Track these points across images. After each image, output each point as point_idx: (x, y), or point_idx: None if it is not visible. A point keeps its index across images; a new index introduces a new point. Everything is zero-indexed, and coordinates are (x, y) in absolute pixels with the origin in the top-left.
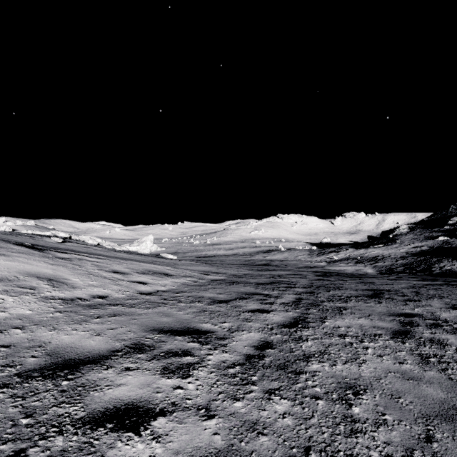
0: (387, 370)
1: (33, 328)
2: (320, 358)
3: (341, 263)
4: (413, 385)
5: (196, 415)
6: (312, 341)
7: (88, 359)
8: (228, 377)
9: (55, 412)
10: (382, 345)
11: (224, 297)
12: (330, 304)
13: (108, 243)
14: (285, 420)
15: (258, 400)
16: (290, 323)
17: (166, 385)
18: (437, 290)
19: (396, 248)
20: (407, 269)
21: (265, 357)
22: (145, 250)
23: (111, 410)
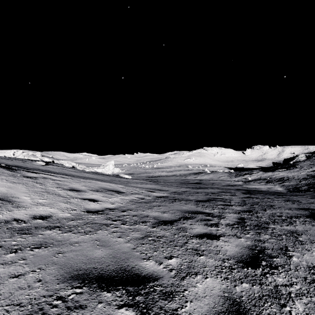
0: None
1: None
2: None
3: (254, 182)
4: None
5: None
6: (300, 301)
7: None
8: None
9: None
10: None
11: (168, 216)
12: (277, 227)
13: (81, 166)
14: None
15: None
16: (249, 257)
17: None
18: None
19: (297, 171)
20: (311, 188)
21: None
22: (108, 172)
23: None
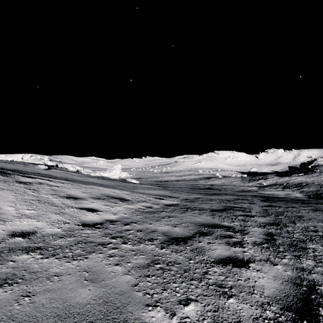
0: None
1: None
2: None
3: (270, 188)
4: None
5: None
6: None
7: None
8: None
9: None
10: None
11: (180, 231)
12: (318, 247)
13: (86, 170)
14: None
15: None
16: (297, 299)
17: None
18: None
19: (317, 176)
20: None
21: None
22: (114, 176)
23: None
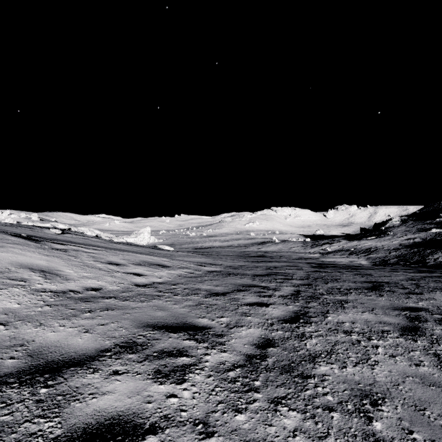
0: (404, 374)
1: (18, 324)
2: (327, 359)
3: (335, 254)
4: (437, 392)
5: (191, 432)
6: (316, 339)
7: (73, 361)
8: (228, 382)
9: (26, 429)
10: (392, 344)
11: (221, 289)
12: (330, 297)
13: (107, 235)
14: (296, 440)
15: (263, 412)
16: (291, 317)
17: (158, 393)
18: (437, 283)
19: (389, 240)
20: (401, 261)
21: (268, 357)
22: (142, 242)
23: (93, 427)
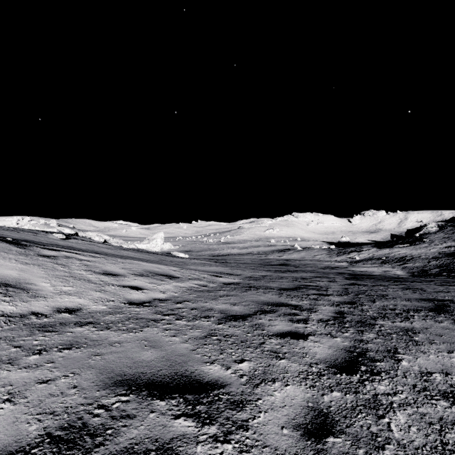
0: None
1: None
2: None
3: (364, 263)
4: None
5: None
6: (403, 412)
7: None
8: None
9: None
10: None
11: (240, 310)
12: (387, 323)
13: (116, 241)
14: None
15: None
16: (344, 361)
17: None
18: None
19: (426, 247)
20: (444, 271)
21: None
22: (155, 248)
23: None
